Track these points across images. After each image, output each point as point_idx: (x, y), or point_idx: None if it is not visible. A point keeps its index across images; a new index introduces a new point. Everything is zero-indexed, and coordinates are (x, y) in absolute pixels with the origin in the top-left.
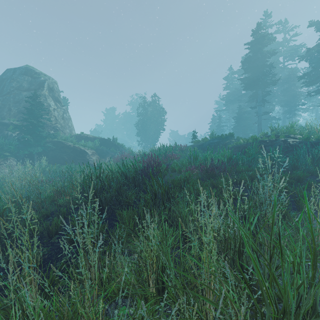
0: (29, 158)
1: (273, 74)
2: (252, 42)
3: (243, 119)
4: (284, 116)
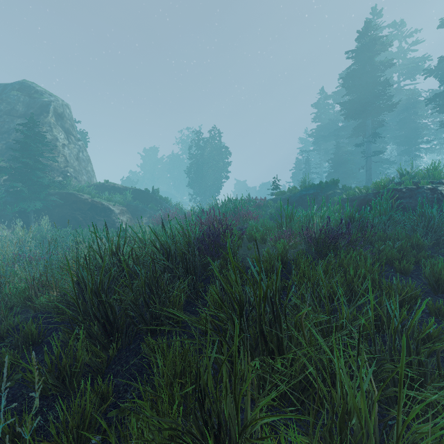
0: (22, 218)
1: (388, 96)
2: (358, 49)
3: (342, 163)
4: (399, 159)
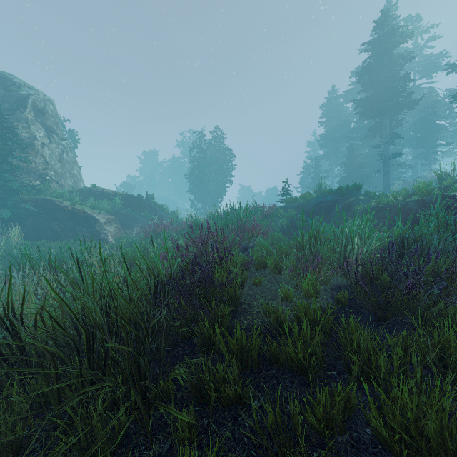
0: None
1: (408, 93)
2: (374, 41)
3: (356, 166)
4: (415, 162)
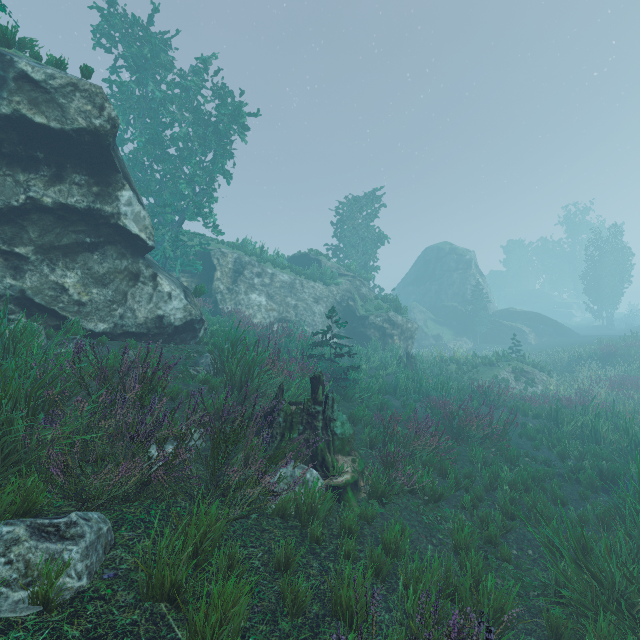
0: (473, 336)
1: None
2: None
3: None
4: None
